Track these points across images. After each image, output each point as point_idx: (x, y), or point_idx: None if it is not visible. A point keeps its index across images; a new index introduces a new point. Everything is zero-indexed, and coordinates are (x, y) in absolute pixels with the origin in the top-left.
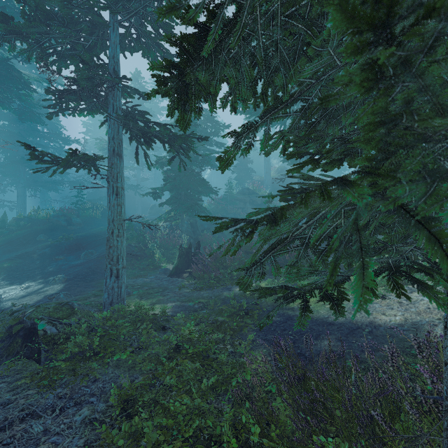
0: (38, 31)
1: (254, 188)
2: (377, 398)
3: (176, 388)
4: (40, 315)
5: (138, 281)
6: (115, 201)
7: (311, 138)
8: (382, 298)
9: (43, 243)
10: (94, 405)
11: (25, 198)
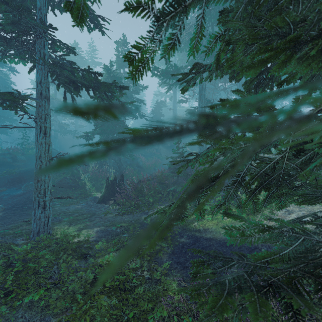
0: None
1: None
2: None
3: None
4: None
5: (71, 208)
6: (43, 139)
7: None
8: (269, 220)
9: None
10: None
11: None
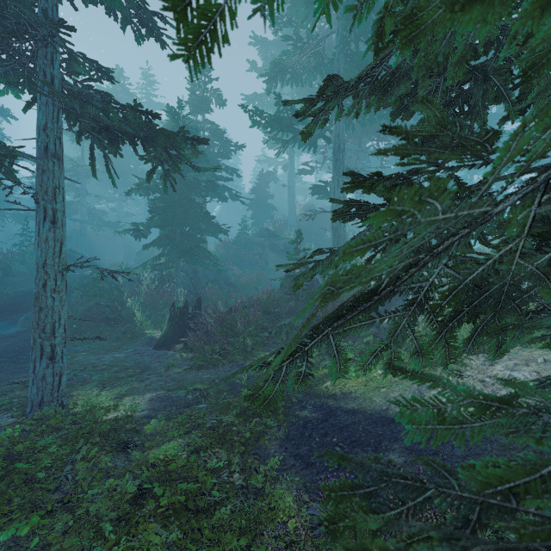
0: None
1: (275, 229)
2: None
3: None
4: None
5: (106, 358)
6: (50, 232)
7: None
8: (458, 376)
9: None
10: None
11: None
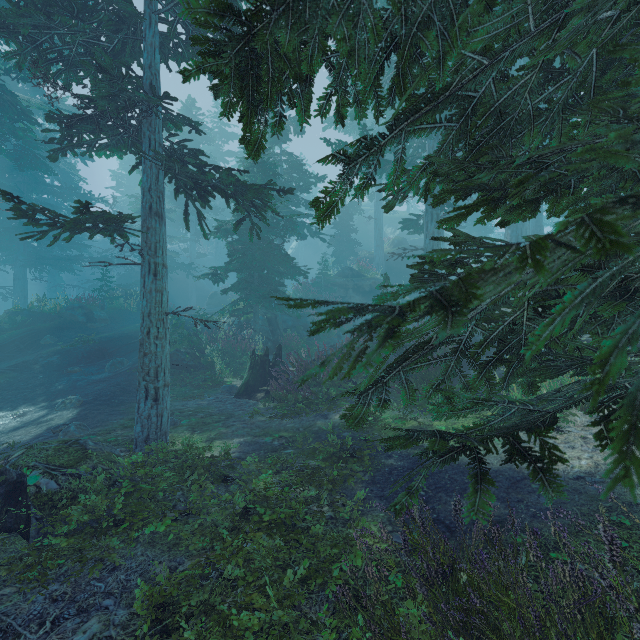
0: (33, 22)
1: (360, 268)
2: (576, 607)
3: (244, 581)
4: (33, 461)
5: (190, 405)
6: (153, 284)
7: (479, 165)
8: (557, 431)
9: (49, 348)
10: (109, 613)
11: (26, 282)
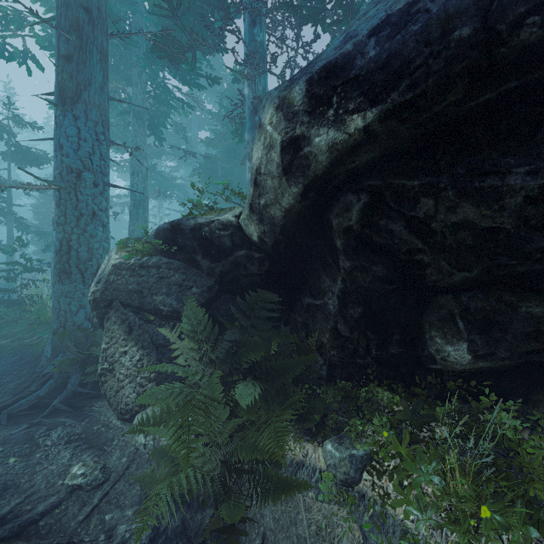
0: None
1: None
2: None
3: None
4: None
5: None
6: (11, 258)
7: None
8: None
9: None
10: None
11: None
